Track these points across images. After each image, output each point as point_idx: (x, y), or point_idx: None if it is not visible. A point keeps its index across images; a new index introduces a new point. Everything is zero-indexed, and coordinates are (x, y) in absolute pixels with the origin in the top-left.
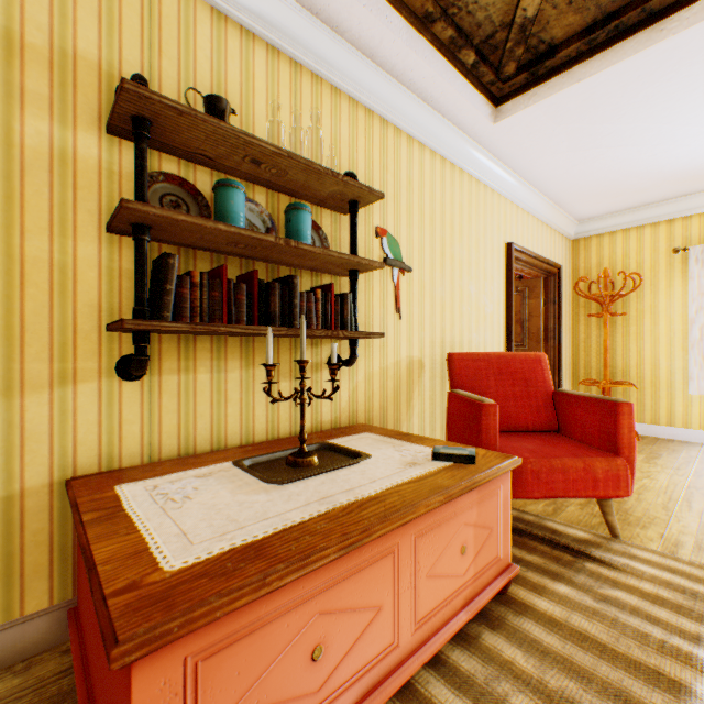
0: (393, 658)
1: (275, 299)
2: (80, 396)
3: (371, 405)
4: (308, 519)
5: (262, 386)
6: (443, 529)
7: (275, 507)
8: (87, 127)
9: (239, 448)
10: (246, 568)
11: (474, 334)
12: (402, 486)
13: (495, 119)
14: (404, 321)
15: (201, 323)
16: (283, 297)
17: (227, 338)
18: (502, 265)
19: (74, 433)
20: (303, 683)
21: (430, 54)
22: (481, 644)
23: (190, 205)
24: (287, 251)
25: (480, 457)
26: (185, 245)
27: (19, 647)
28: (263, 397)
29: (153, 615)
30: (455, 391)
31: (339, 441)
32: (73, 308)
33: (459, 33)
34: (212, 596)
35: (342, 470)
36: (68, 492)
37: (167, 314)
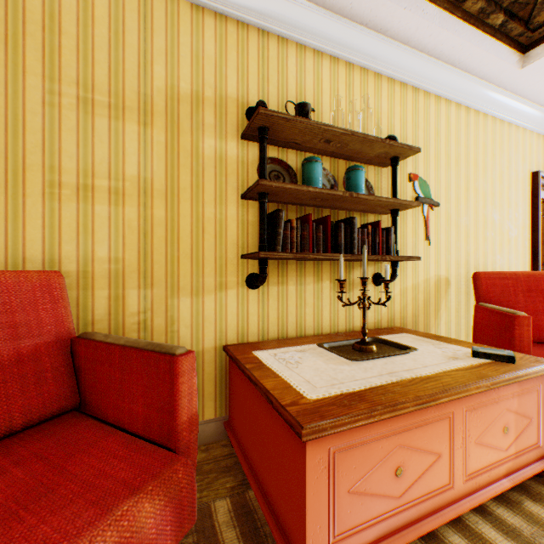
0: (448, 495)
1: (341, 235)
2: (228, 297)
3: (404, 313)
4: (385, 384)
5: (327, 295)
6: (488, 409)
7: (358, 374)
8: (231, 138)
9: (313, 336)
10: (357, 404)
11: (498, 256)
12: (450, 372)
13: (522, 64)
14: (432, 247)
15: (299, 253)
16: (345, 233)
17: (305, 262)
18: (527, 193)
19: (225, 319)
20: (389, 488)
21: (459, 27)
22: (523, 508)
23: (284, 176)
24: (348, 200)
25: (517, 358)
26: (282, 203)
27: (201, 437)
28: (327, 303)
29: (314, 418)
30: (483, 304)
31: (385, 337)
32: (225, 246)
33: (488, 3)
34: (343, 415)
35: (396, 356)
36: (227, 352)
37: (278, 247)
